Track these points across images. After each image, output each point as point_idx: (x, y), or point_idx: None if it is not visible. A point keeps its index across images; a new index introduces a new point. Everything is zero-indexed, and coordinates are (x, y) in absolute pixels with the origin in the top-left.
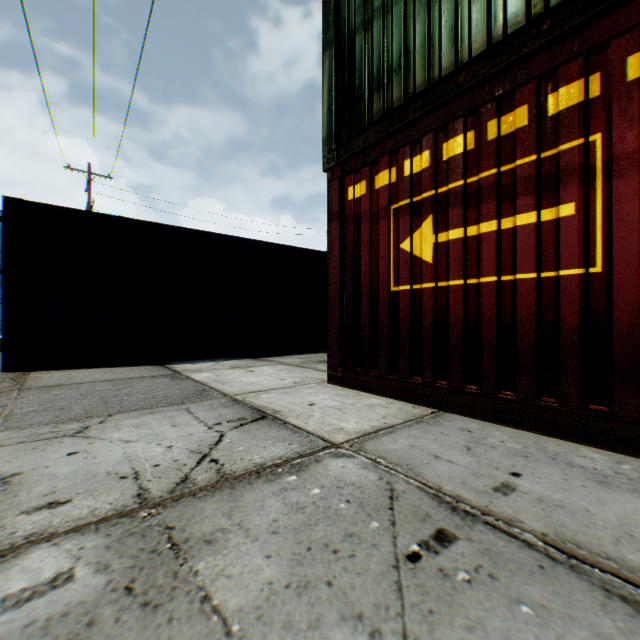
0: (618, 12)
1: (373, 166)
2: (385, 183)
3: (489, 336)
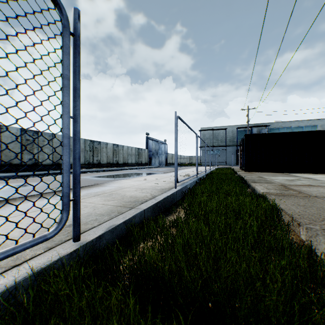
0: None
1: None
2: None
3: None
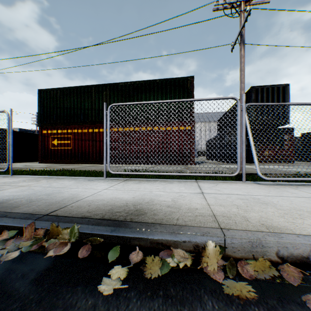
0: (73, 125)
1: (48, 129)
2: (50, 132)
3: (63, 154)
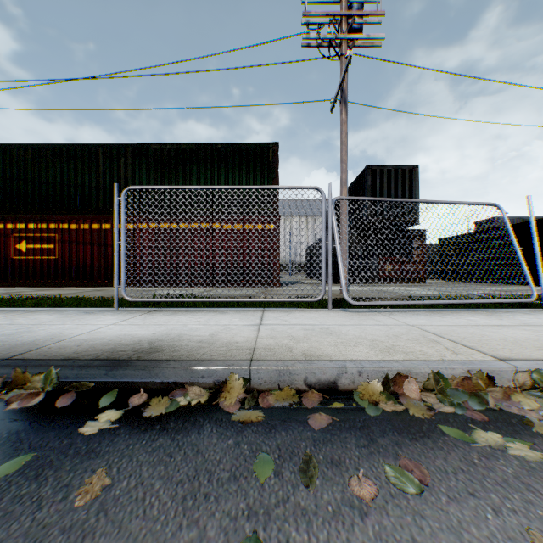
0: (60, 216)
1: (8, 221)
2: (12, 228)
3: (40, 269)
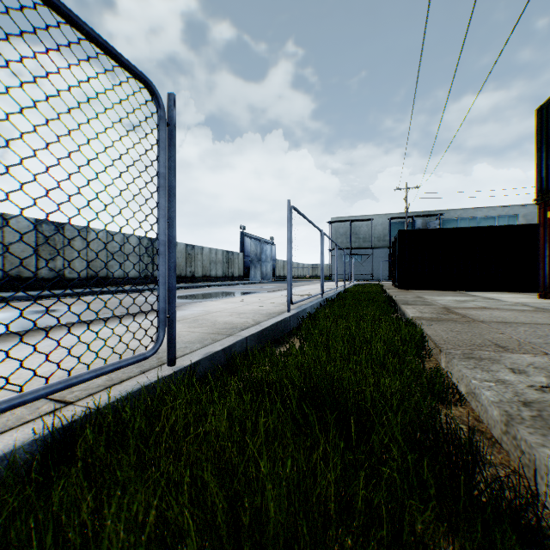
0: None
1: None
2: None
3: None
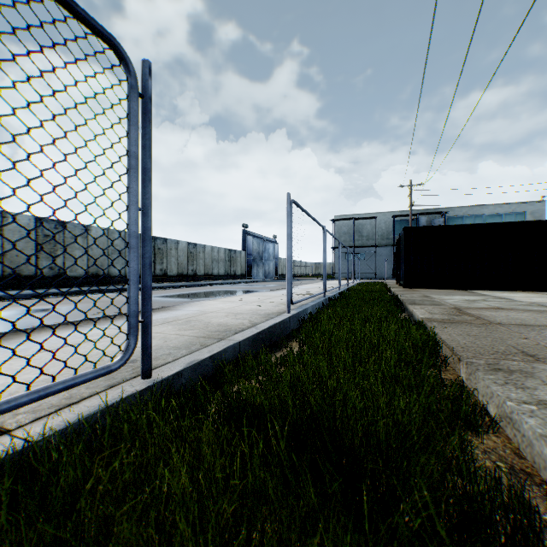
0: None
1: None
2: None
3: None
